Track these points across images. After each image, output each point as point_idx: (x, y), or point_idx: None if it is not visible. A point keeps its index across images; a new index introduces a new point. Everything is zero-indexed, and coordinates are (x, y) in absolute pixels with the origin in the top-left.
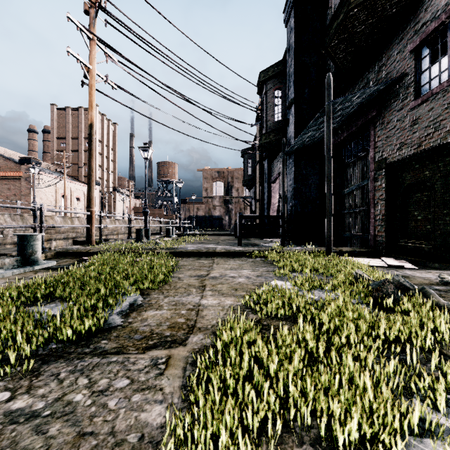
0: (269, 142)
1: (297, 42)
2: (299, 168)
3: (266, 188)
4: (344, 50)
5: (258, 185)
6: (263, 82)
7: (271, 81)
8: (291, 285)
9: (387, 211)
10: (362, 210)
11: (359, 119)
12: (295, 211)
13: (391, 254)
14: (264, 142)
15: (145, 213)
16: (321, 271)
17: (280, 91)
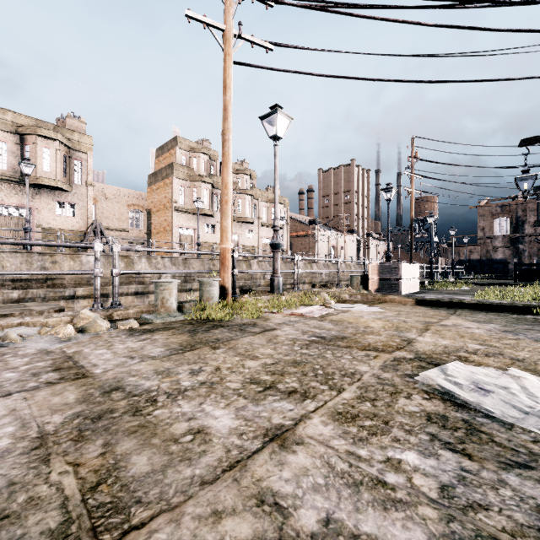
0: None
1: None
2: None
3: None
4: None
5: None
6: None
7: None
8: (522, 289)
9: None
10: None
11: None
12: None
13: None
14: None
15: (430, 262)
16: None
17: None
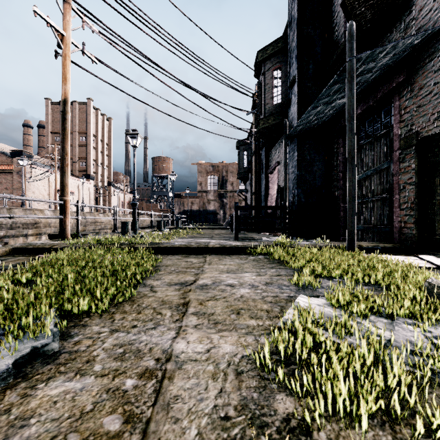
0: (268, 127)
1: (300, 12)
2: (302, 153)
3: (263, 179)
4: (363, 4)
5: (254, 177)
6: (261, 62)
7: (269, 60)
8: (329, 304)
9: (418, 197)
10: (380, 198)
11: (379, 90)
12: (298, 201)
13: (424, 251)
14: (262, 127)
15: (133, 205)
16: (357, 276)
17: (280, 71)
